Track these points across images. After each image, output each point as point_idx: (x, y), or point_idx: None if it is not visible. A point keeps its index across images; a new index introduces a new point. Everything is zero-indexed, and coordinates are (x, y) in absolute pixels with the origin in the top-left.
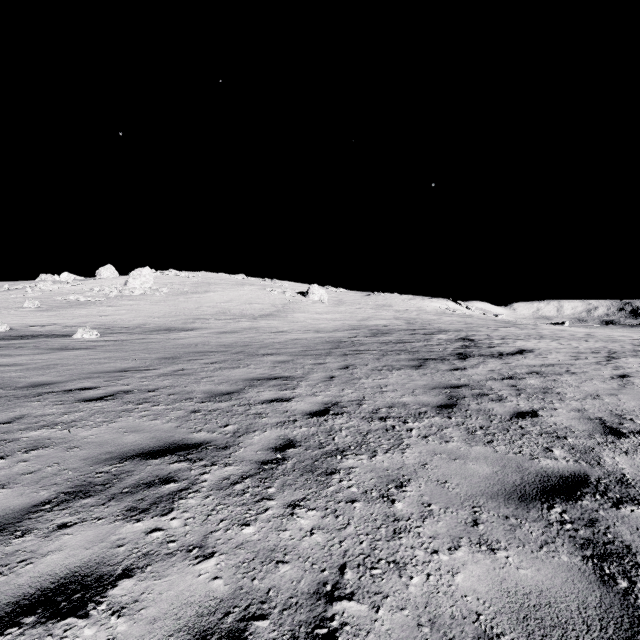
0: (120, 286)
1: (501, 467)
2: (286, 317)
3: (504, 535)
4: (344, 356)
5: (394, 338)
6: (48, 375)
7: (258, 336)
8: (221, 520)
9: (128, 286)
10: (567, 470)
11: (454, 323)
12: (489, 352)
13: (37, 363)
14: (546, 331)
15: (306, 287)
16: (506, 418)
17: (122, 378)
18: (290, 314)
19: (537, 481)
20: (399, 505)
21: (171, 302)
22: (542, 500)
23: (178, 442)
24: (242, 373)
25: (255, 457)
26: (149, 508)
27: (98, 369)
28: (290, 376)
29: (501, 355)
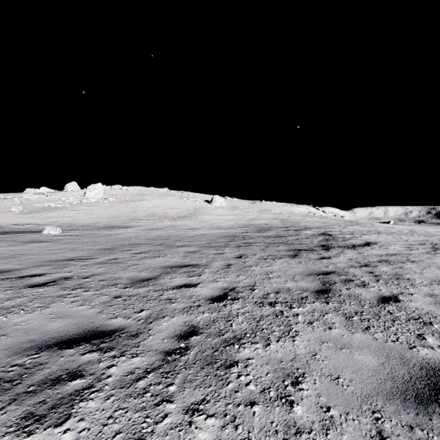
0: (80, 196)
1: (385, 358)
2: (196, 218)
3: None
4: (238, 247)
5: (274, 233)
6: (11, 263)
7: (176, 232)
8: (116, 433)
9: (86, 196)
10: None
11: (315, 222)
12: (344, 244)
13: (7, 253)
14: (381, 228)
15: (211, 197)
16: (374, 303)
17: (67, 266)
18: (199, 216)
19: (424, 376)
20: (298, 409)
21: (116, 207)
22: (438, 402)
23: (96, 329)
24: (160, 261)
25: (161, 346)
26: (46, 414)
27: (51, 258)
28: (197, 264)
29: (354, 246)
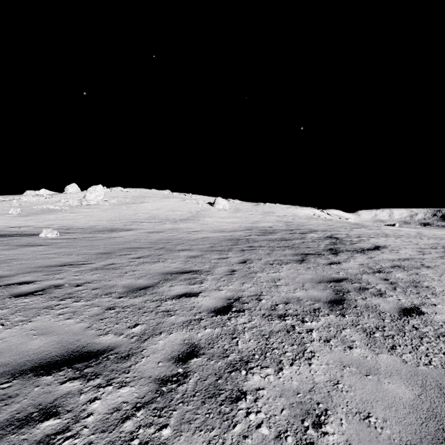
0: (80, 198)
1: (421, 388)
2: (199, 221)
3: None
4: (242, 251)
5: (278, 236)
6: (0, 269)
7: (177, 235)
8: None
9: (86, 198)
10: None
11: (320, 225)
12: (353, 248)
13: None
14: (388, 231)
15: (213, 199)
16: (395, 316)
17: (60, 272)
18: (202, 218)
19: None
20: None
21: (116, 210)
22: None
23: (81, 349)
24: (160, 267)
25: (155, 372)
26: None
27: (44, 263)
28: (199, 270)
29: (363, 250)
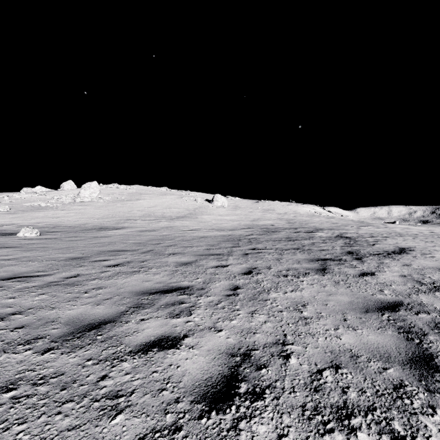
0: (74, 195)
1: None
2: (196, 218)
3: None
4: (245, 256)
5: (283, 236)
6: None
7: (171, 234)
8: None
9: (80, 195)
10: None
11: (324, 223)
12: (375, 251)
13: None
14: (397, 229)
15: (212, 196)
16: None
17: None
18: (199, 216)
19: None
20: None
21: (110, 207)
22: None
23: None
24: (137, 281)
25: None
26: None
27: None
28: (189, 286)
29: (390, 254)
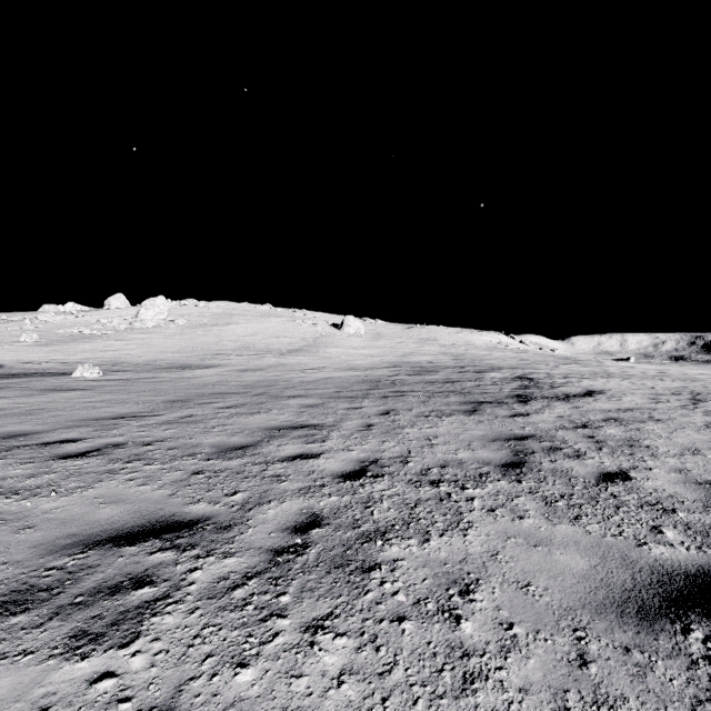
0: (131, 317)
1: (600, 559)
2: (317, 352)
3: (631, 685)
4: (384, 399)
5: (441, 377)
6: (28, 423)
7: (285, 374)
8: (206, 656)
9: (140, 317)
10: (691, 563)
11: (508, 359)
12: (553, 394)
13: (20, 407)
14: (613, 368)
15: (340, 319)
16: (591, 482)
17: (116, 427)
18: (322, 349)
19: (655, 582)
20: (467, 626)
21: (188, 335)
22: (671, 617)
23: (167, 519)
24: (262, 420)
25: (267, 542)
26: (105, 633)
27: (90, 415)
28: (319, 424)
29: (568, 397)
